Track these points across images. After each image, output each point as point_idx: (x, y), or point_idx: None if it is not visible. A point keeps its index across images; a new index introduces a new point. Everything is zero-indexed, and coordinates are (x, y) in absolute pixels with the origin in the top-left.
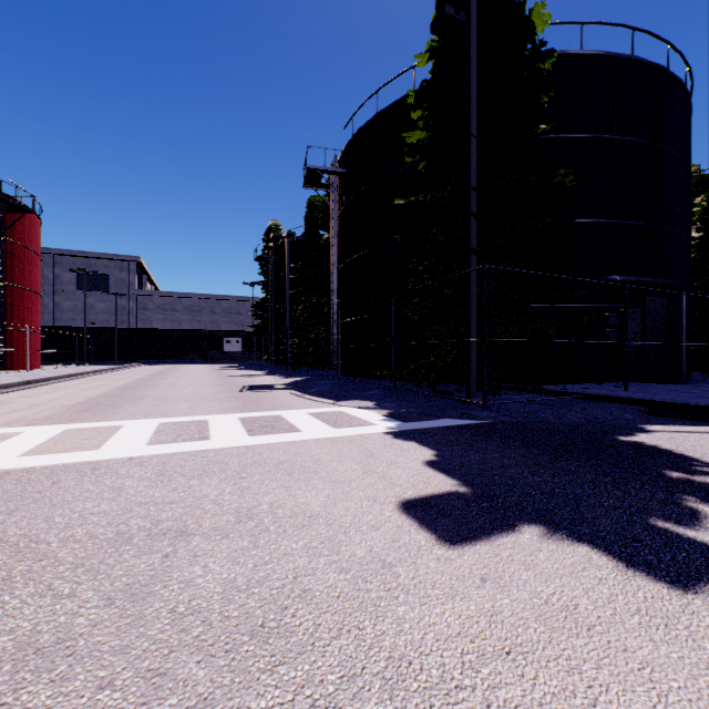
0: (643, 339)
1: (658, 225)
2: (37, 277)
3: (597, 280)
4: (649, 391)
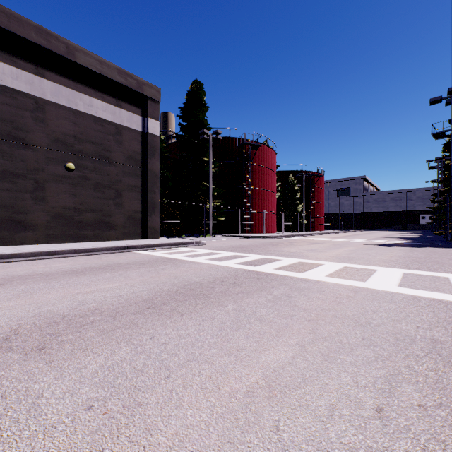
0: None
1: None
2: (322, 197)
3: None
4: None
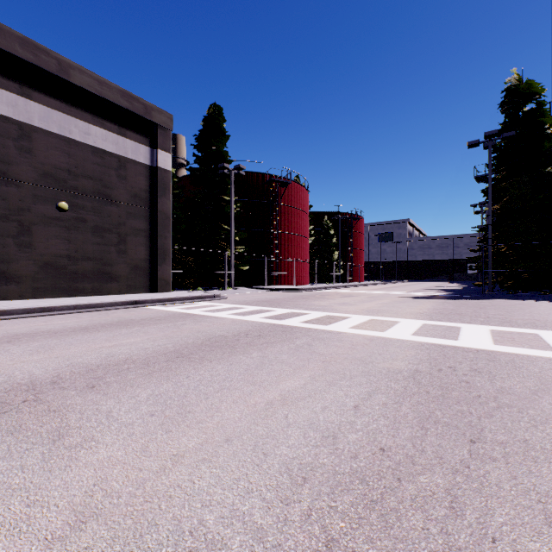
0: None
1: None
2: (362, 243)
3: None
4: None
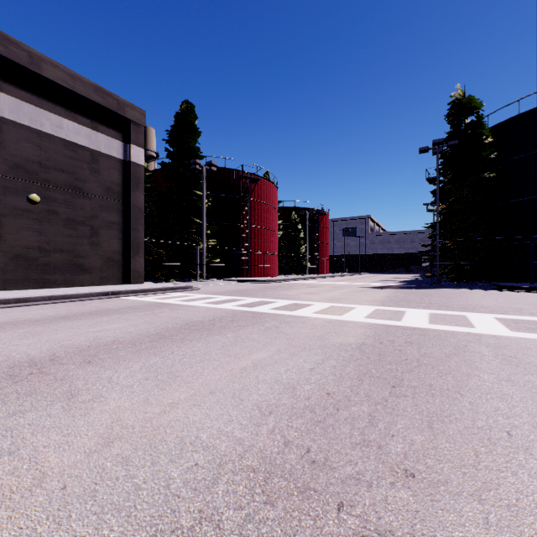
0: None
1: None
2: (327, 237)
3: None
4: None
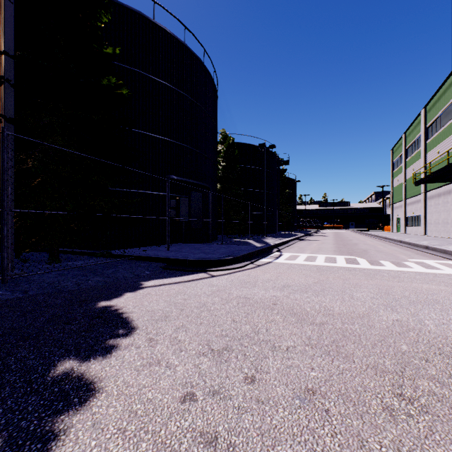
0: (190, 217)
1: (199, 150)
2: None
3: (164, 177)
4: (181, 250)
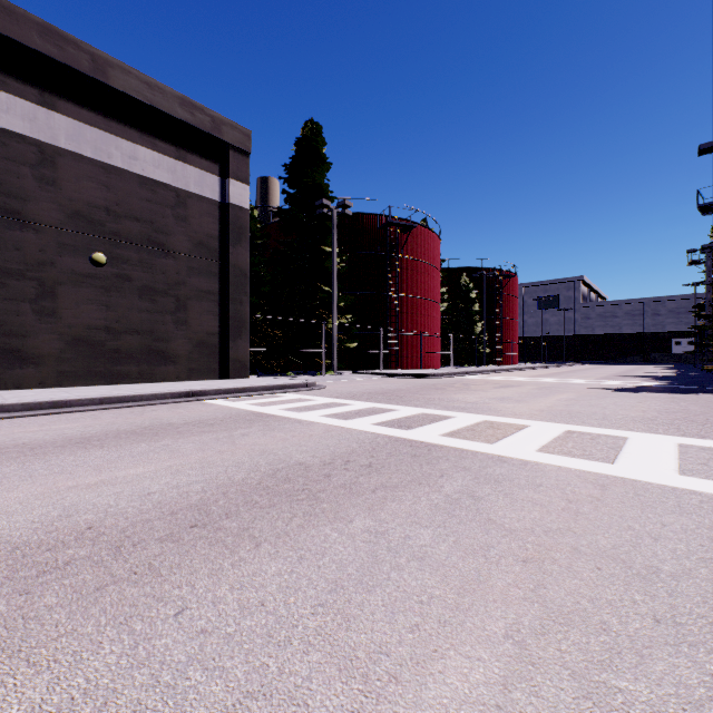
0: None
1: None
2: (515, 311)
3: None
4: None
